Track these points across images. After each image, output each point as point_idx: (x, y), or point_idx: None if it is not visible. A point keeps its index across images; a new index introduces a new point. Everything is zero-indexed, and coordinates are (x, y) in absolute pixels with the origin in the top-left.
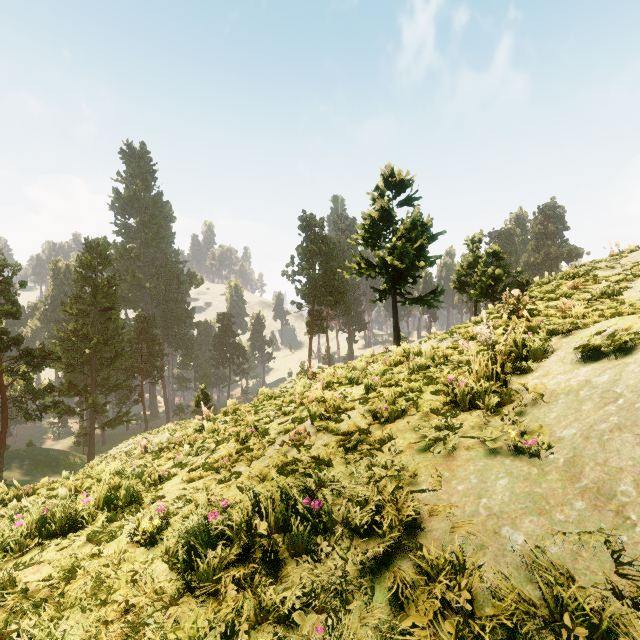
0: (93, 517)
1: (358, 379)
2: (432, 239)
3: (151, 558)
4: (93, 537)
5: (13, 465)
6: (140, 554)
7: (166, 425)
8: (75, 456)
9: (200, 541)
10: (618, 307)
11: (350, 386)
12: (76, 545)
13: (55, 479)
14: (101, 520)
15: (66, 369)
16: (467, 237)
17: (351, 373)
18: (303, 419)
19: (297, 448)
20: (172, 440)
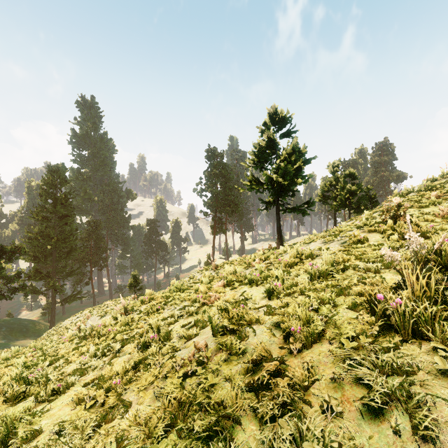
0: None
1: (257, 280)
2: (307, 162)
3: None
4: None
5: None
6: None
7: (106, 302)
8: (41, 324)
9: None
10: None
11: (250, 287)
12: None
13: None
14: None
15: (33, 260)
16: (329, 163)
17: (250, 274)
18: (205, 323)
19: (196, 375)
20: (94, 328)
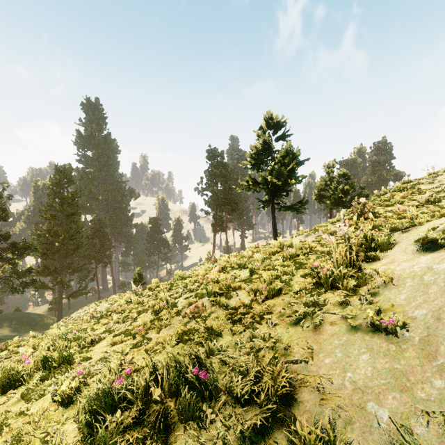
0: (30, 376)
1: (245, 265)
2: (300, 164)
3: (65, 418)
4: (26, 395)
5: (4, 324)
6: (58, 413)
7: (112, 296)
8: (48, 318)
9: (103, 407)
10: (440, 210)
11: (239, 270)
12: (11, 402)
13: (24, 338)
14: (36, 379)
15: (42, 257)
16: (324, 163)
17: (240, 260)
18: (203, 295)
19: (195, 320)
20: (109, 309)
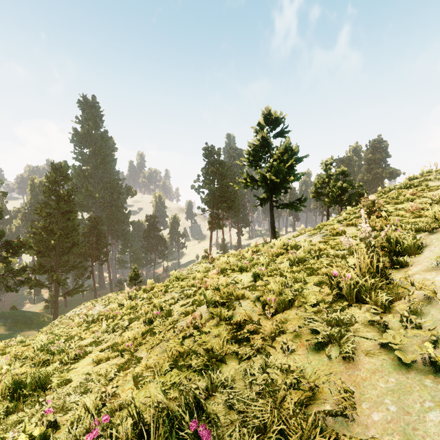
0: None
1: (247, 267)
2: (299, 161)
3: None
4: None
5: None
6: None
7: (108, 295)
8: (44, 316)
9: None
10: None
11: (240, 273)
12: None
13: (11, 343)
14: None
15: (37, 255)
16: (322, 161)
17: (241, 262)
18: (201, 302)
19: (193, 336)
20: (101, 313)
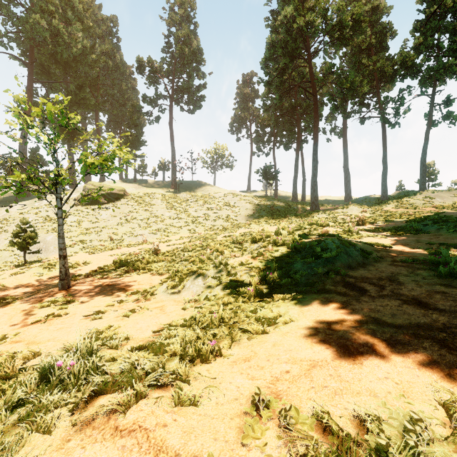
0: None
1: None
2: None
3: None
4: None
5: None
6: None
7: None
8: None
9: None
10: None
11: None
12: None
13: None
14: None
15: None
16: None
17: None
18: None
19: None
20: None
